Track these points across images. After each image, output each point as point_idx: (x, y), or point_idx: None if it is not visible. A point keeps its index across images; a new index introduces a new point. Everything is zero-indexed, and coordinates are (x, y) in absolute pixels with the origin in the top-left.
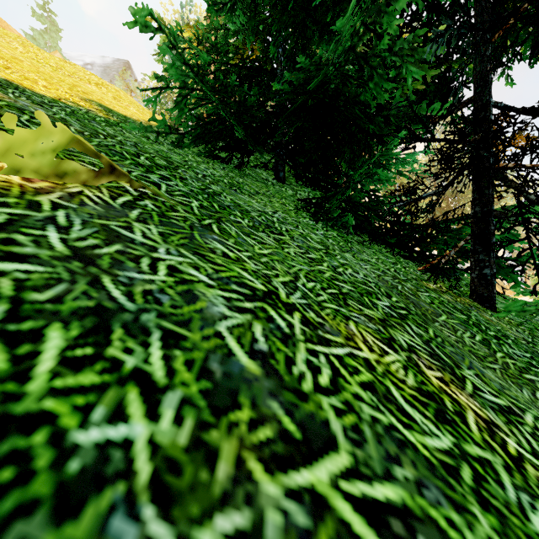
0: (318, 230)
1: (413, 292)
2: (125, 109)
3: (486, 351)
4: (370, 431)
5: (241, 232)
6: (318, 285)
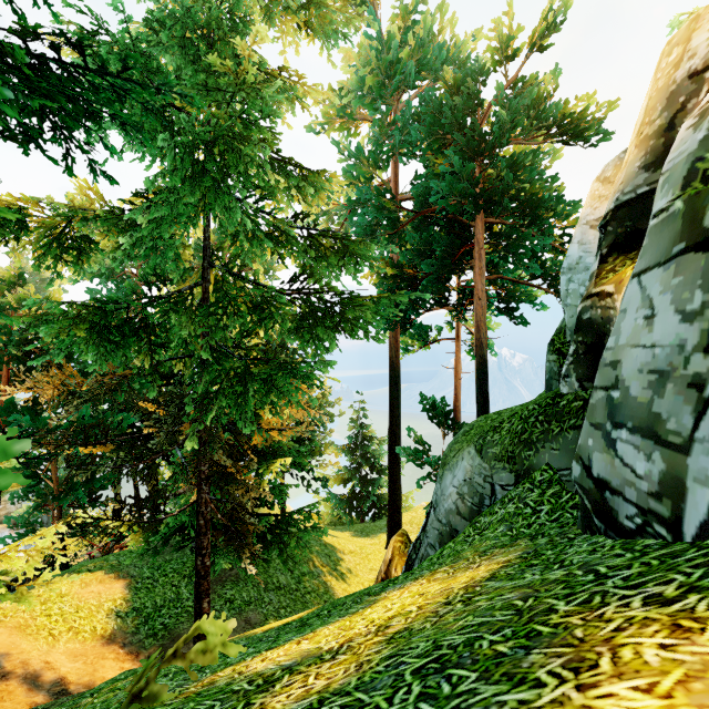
0: None
1: None
2: None
3: None
4: None
5: None
6: None
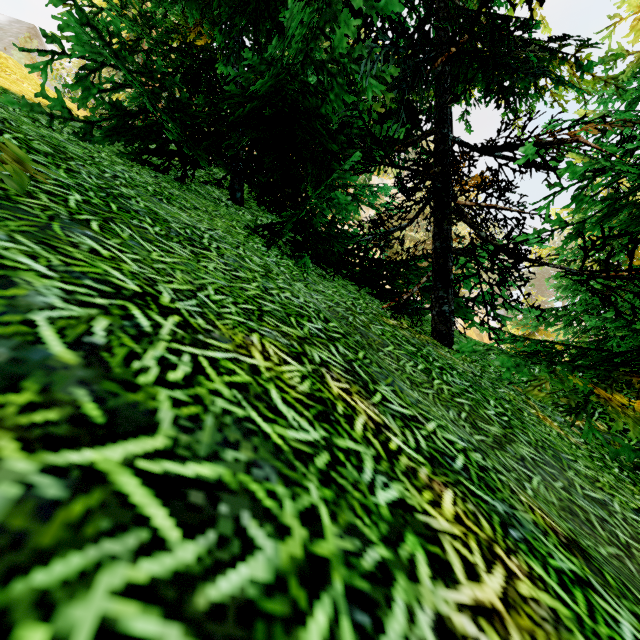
0: (270, 257)
1: (365, 324)
2: (10, 83)
3: (424, 378)
4: (214, 421)
5: (139, 237)
6: (230, 299)
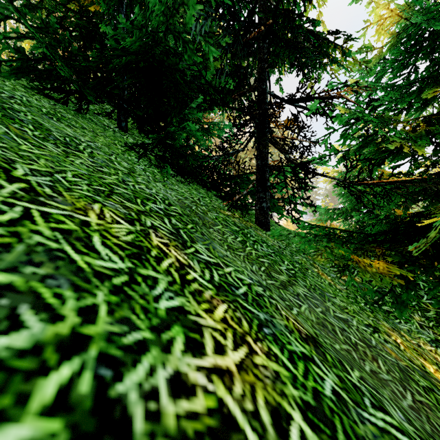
0: (140, 165)
1: (204, 211)
2: None
3: (240, 246)
4: (25, 248)
5: (14, 134)
6: (85, 182)
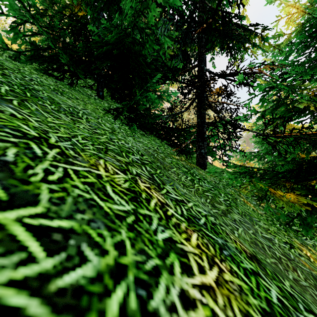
0: (116, 124)
1: (163, 158)
2: None
3: (190, 183)
4: (72, 200)
5: (41, 110)
6: (90, 143)
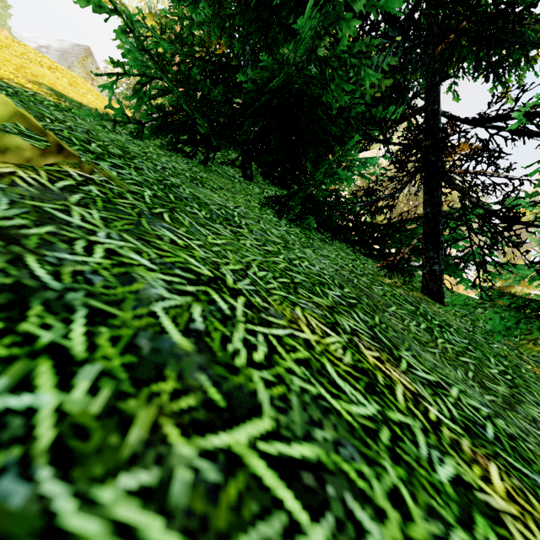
0: (281, 226)
1: (368, 285)
2: (81, 96)
3: (428, 338)
4: (298, 400)
5: (195, 223)
6: (270, 275)
